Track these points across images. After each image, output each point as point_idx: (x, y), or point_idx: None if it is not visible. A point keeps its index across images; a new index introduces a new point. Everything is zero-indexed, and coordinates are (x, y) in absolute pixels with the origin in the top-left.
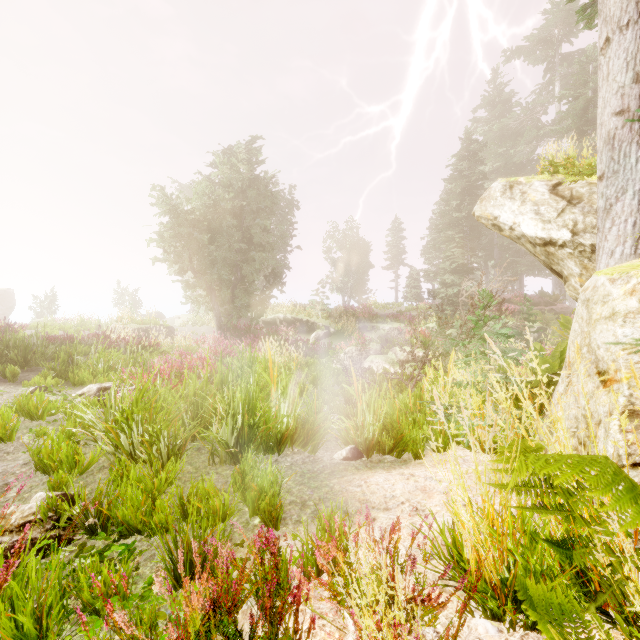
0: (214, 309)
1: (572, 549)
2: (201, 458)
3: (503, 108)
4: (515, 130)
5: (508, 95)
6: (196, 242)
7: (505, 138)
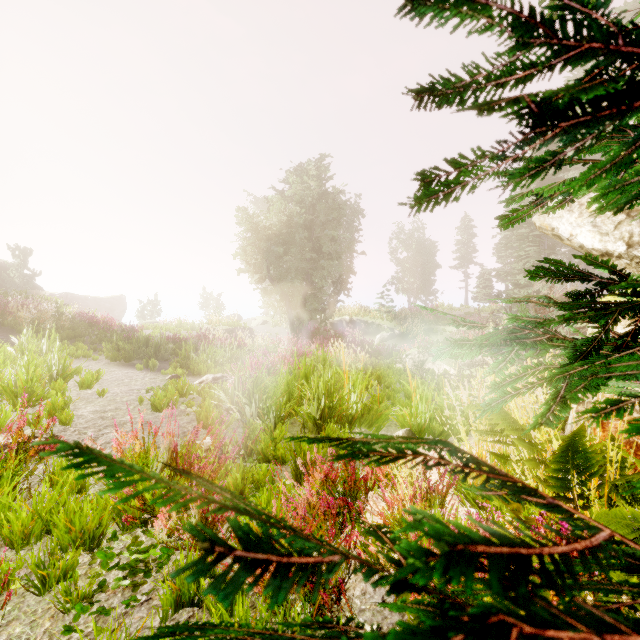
0: (288, 313)
1: (507, 459)
2: (295, 429)
3: None
4: None
5: None
6: (273, 254)
7: None
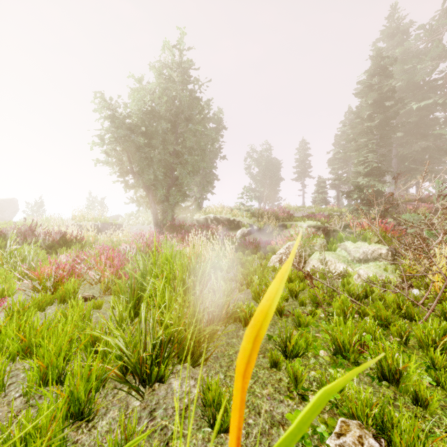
0: (151, 207)
1: None
2: None
3: (402, 37)
4: (416, 53)
5: (407, 25)
6: (134, 145)
7: (406, 61)
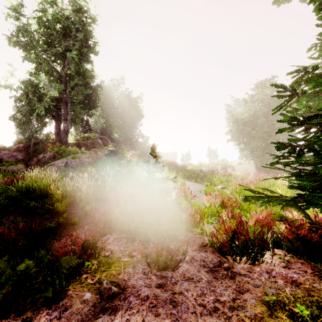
0: (253, 159)
1: None
2: (257, 208)
3: None
4: None
5: None
6: (245, 131)
7: None
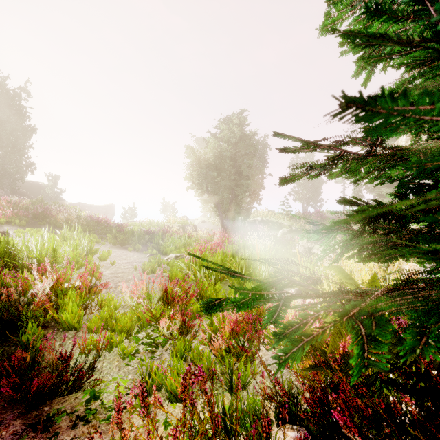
0: (219, 215)
1: None
2: (226, 287)
3: None
4: None
5: None
6: (210, 177)
7: None
